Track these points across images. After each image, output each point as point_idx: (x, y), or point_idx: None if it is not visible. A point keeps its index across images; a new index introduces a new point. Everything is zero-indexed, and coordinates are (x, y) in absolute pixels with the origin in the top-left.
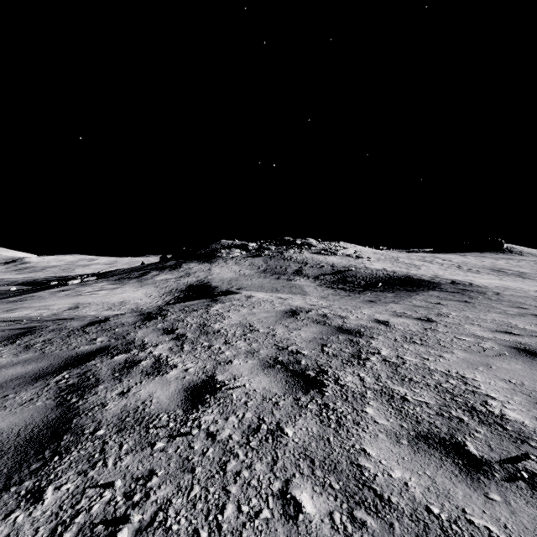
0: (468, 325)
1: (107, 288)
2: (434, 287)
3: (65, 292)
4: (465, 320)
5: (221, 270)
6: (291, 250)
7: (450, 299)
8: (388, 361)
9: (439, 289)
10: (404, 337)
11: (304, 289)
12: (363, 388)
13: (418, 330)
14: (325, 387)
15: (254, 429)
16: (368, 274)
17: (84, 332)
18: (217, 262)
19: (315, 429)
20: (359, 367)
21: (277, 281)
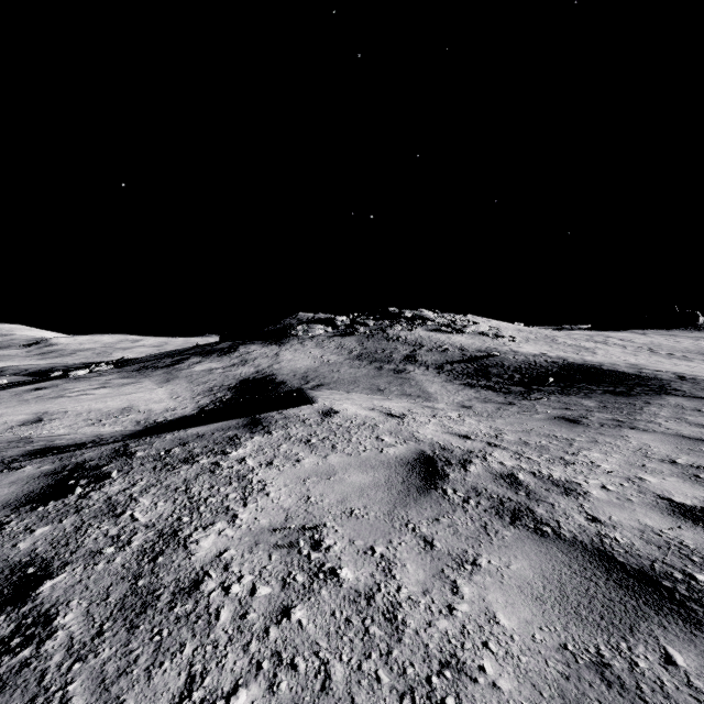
0: None
1: (113, 384)
2: (660, 387)
3: (39, 391)
4: None
5: (295, 355)
6: (398, 326)
7: None
8: None
9: (676, 391)
10: None
11: (426, 389)
12: None
13: None
14: None
15: None
16: (522, 362)
17: None
18: (290, 343)
19: None
20: None
21: (378, 373)
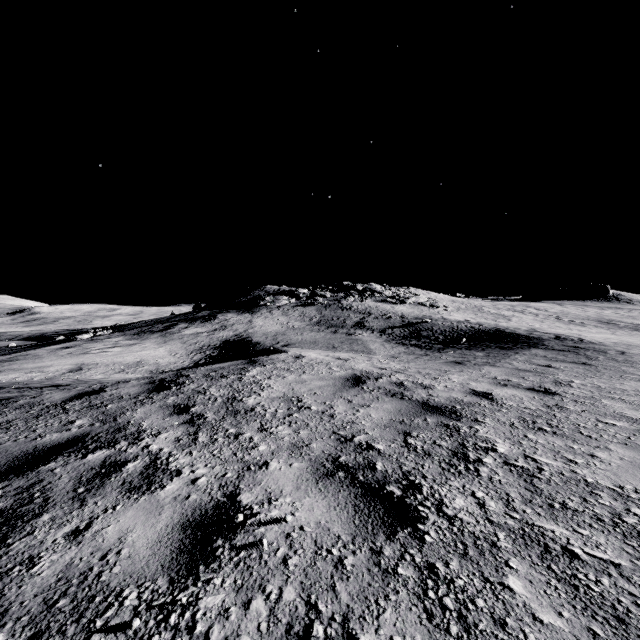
0: (607, 399)
1: (122, 344)
2: (535, 343)
3: (68, 349)
4: (598, 392)
5: (265, 322)
6: (351, 297)
7: (563, 361)
8: (513, 465)
9: (542, 346)
10: (524, 420)
11: (369, 346)
12: (489, 524)
13: (538, 407)
14: (422, 521)
15: (299, 637)
16: (448, 327)
17: (62, 410)
18: (260, 312)
19: (419, 639)
20: (470, 476)
21: (334, 336)
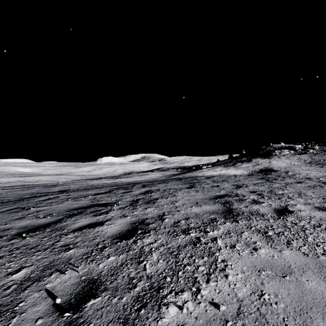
0: None
1: (223, 169)
2: None
3: (210, 170)
4: None
5: (277, 162)
6: None
7: None
8: None
9: None
10: None
11: None
12: None
13: None
14: None
15: (314, 184)
16: None
17: (251, 176)
18: (273, 158)
19: None
20: None
21: (320, 168)
